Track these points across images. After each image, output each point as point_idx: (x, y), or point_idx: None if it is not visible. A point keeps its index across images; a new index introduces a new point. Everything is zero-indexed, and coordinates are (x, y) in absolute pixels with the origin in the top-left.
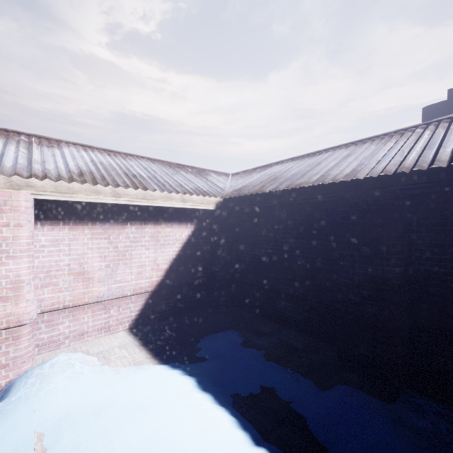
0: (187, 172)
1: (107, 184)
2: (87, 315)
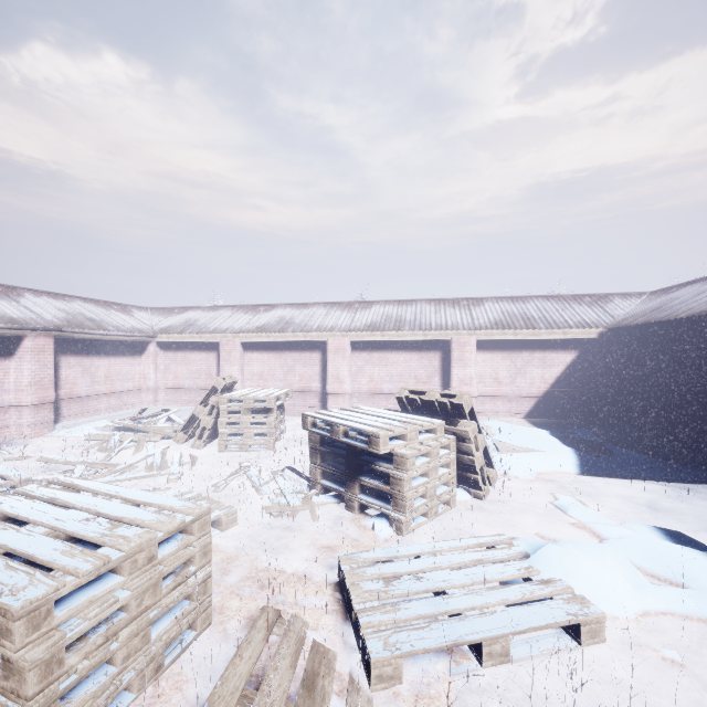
0: (580, 304)
1: (510, 328)
2: (499, 403)
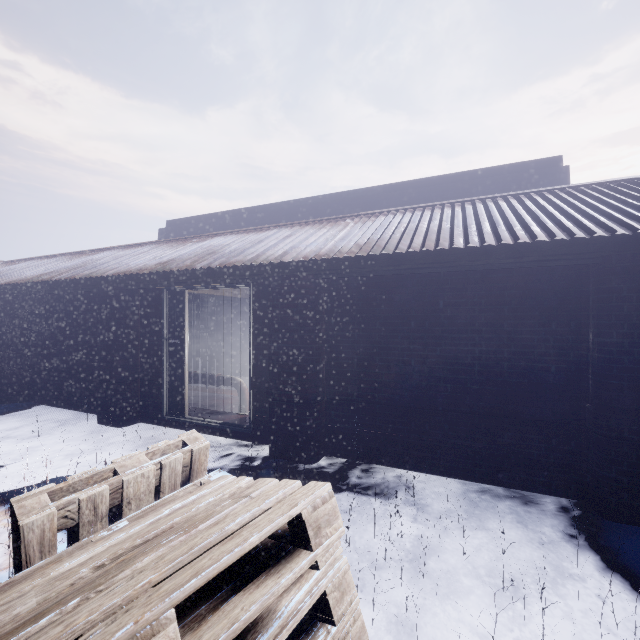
0: None
1: None
2: None
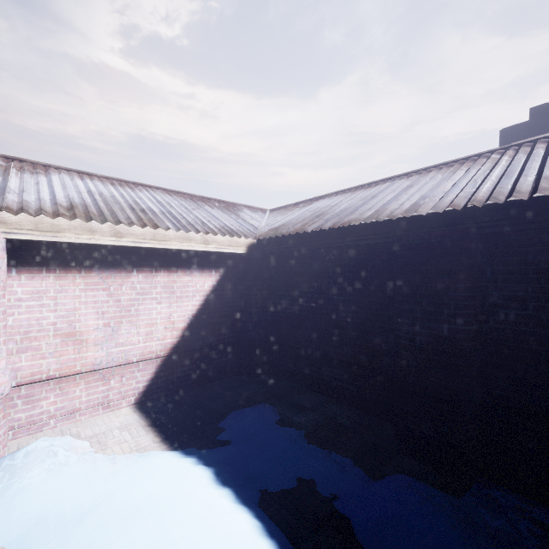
0: (212, 207)
1: (104, 220)
2: (79, 387)
